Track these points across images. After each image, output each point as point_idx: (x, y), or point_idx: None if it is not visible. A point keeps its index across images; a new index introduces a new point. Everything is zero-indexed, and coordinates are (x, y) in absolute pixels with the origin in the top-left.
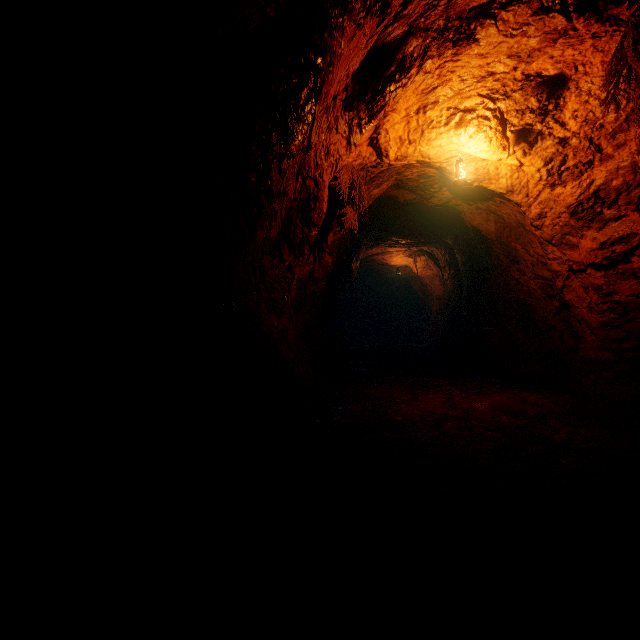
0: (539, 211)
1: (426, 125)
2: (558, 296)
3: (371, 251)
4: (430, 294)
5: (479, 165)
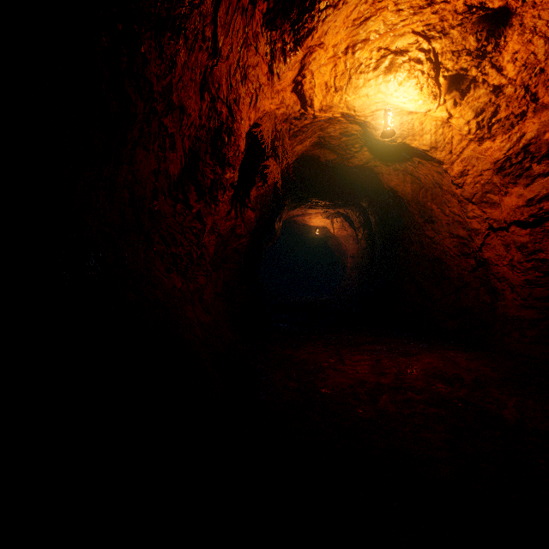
0: (461, 169)
1: (354, 69)
2: (474, 254)
3: (293, 212)
4: (345, 252)
5: (404, 119)
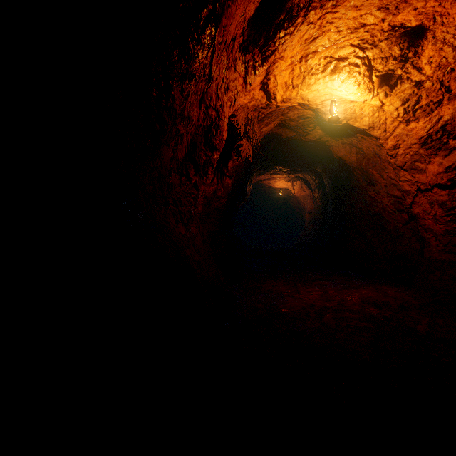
0: (394, 143)
1: (307, 72)
2: (406, 210)
3: (260, 177)
4: (303, 209)
5: (347, 106)
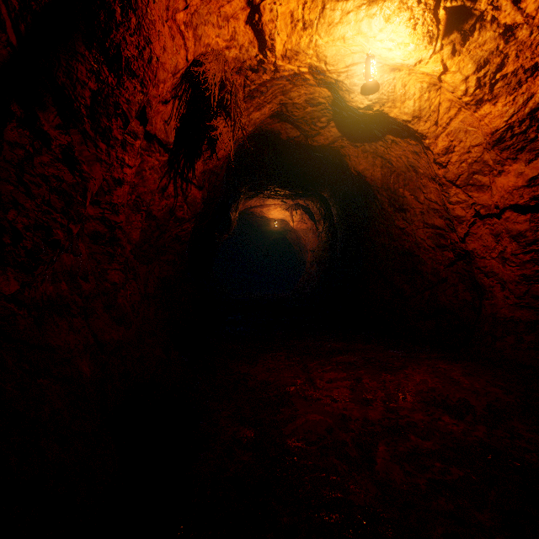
0: (447, 144)
1: None
2: (452, 246)
3: (250, 203)
4: (304, 246)
5: (385, 78)
